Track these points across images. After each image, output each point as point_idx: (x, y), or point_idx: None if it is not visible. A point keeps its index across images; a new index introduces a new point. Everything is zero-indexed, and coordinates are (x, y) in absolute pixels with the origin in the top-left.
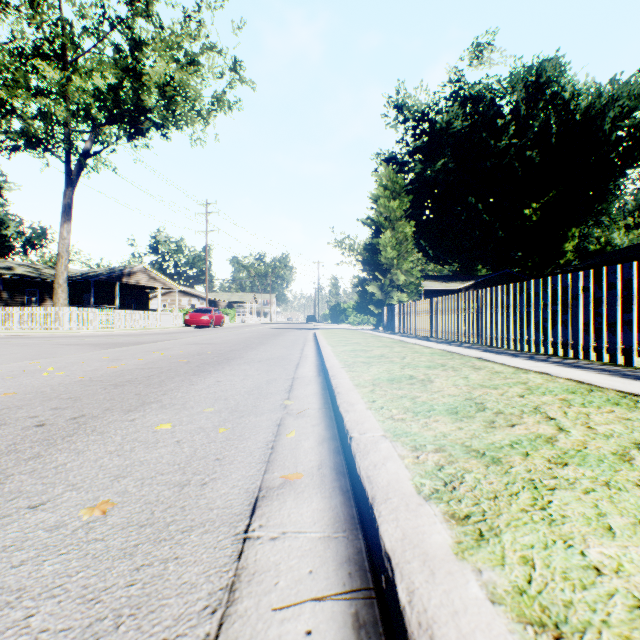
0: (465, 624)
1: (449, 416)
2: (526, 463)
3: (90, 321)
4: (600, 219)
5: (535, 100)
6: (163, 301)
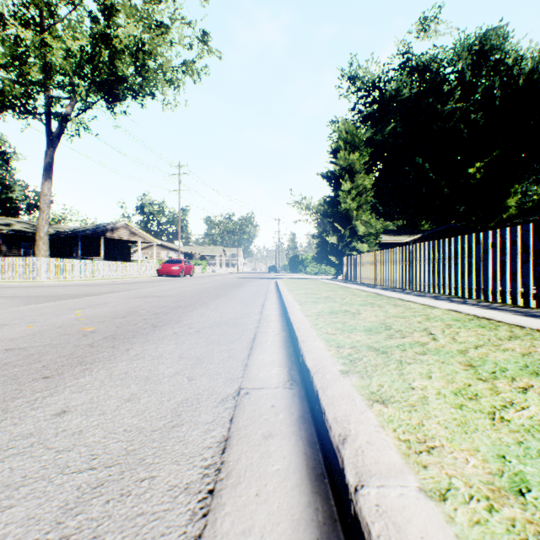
0: None
1: None
2: None
3: (68, 271)
4: (539, 177)
5: (479, 67)
6: (145, 254)
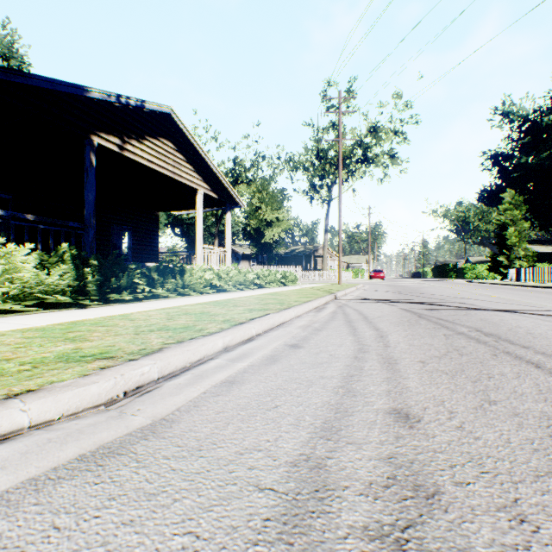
0: None
1: None
2: None
3: None
4: None
5: None
6: None
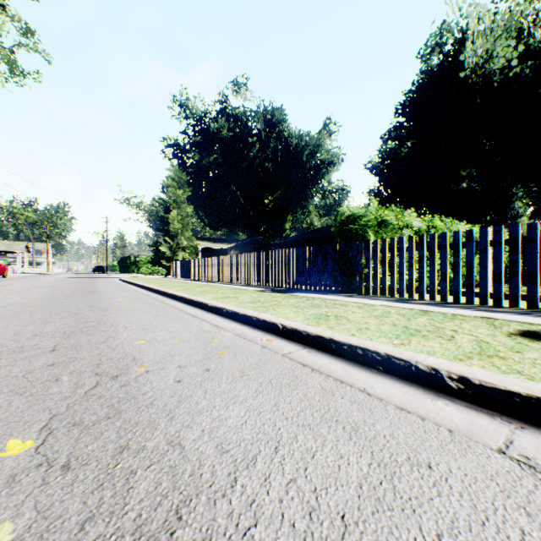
0: (192, 297)
1: (197, 292)
2: (207, 294)
3: None
4: (304, 211)
5: (271, 131)
6: None
